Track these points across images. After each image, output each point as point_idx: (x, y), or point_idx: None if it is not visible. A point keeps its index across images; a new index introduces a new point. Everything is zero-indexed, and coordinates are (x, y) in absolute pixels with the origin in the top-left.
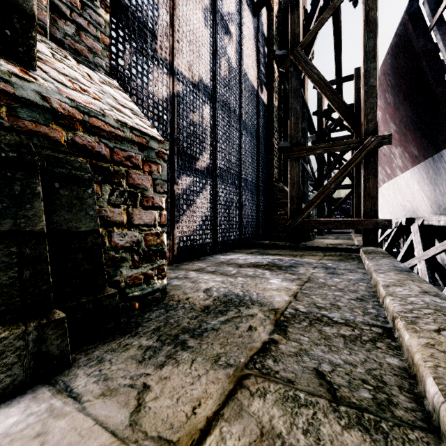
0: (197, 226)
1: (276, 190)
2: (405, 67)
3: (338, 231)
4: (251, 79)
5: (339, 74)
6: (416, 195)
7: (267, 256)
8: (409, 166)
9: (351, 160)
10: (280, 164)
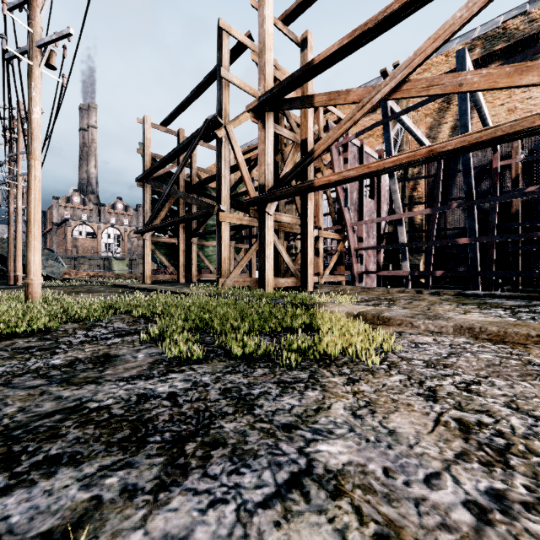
0: None
1: None
2: None
3: None
4: None
5: None
6: None
7: None
8: None
9: None
10: None
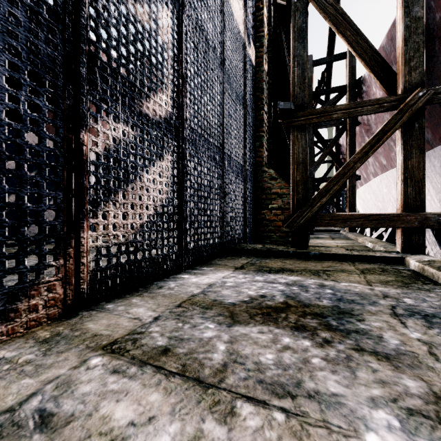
0: (145, 223)
1: (266, 177)
2: (429, 23)
3: (321, 228)
4: (237, 18)
5: (331, 50)
6: None
7: (272, 276)
8: None
9: (387, 126)
10: (270, 146)
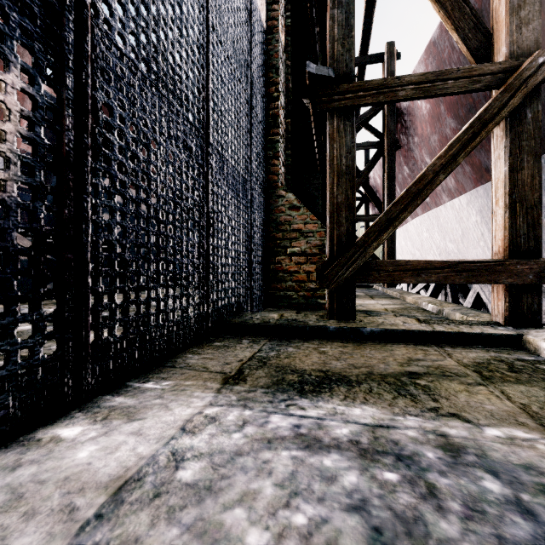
0: None
1: (283, 205)
2: None
3: None
4: None
5: (365, 48)
6: (470, 231)
7: (310, 411)
8: (468, 187)
9: (488, 112)
10: (289, 160)
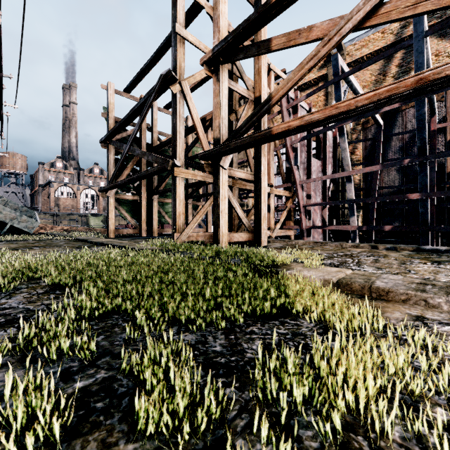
0: None
1: None
2: None
3: None
4: None
5: None
6: None
7: None
8: None
9: None
10: None
